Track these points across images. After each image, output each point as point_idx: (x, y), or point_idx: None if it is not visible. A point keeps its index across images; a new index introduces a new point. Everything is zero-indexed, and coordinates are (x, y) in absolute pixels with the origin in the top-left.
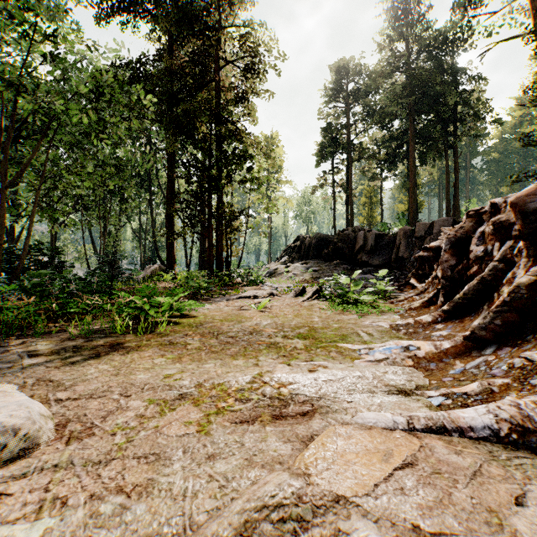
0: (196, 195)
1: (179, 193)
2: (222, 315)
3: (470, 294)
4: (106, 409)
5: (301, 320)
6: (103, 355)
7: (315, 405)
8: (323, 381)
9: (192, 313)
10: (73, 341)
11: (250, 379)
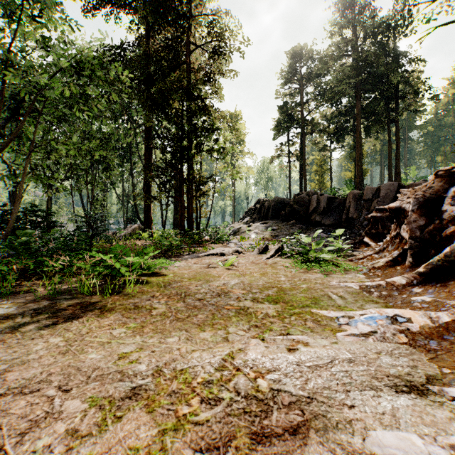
0: (169, 162)
1: (154, 161)
2: (191, 273)
3: (452, 256)
4: (32, 415)
5: (268, 279)
6: (61, 322)
7: (305, 413)
8: (308, 367)
9: (162, 271)
10: (37, 303)
11: (219, 363)
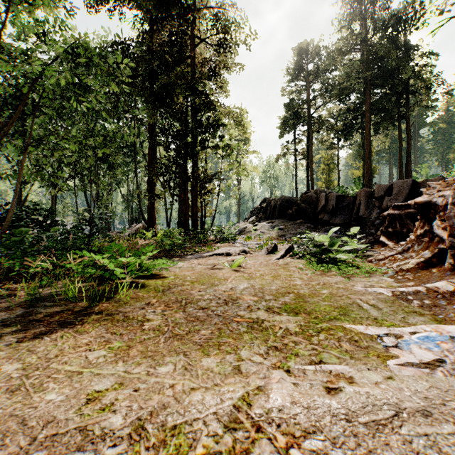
0: (173, 159)
1: (158, 159)
2: (194, 275)
3: None
4: None
5: (282, 283)
6: (28, 340)
7: None
8: (364, 425)
9: (163, 272)
10: (9, 312)
11: (230, 414)
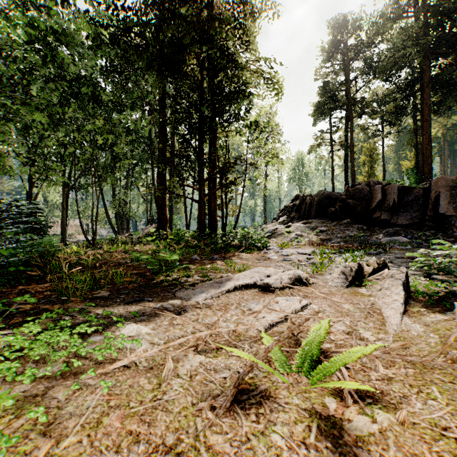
0: (183, 137)
1: (166, 141)
2: None
3: None
4: None
5: None
6: None
7: None
8: None
9: None
10: None
11: None
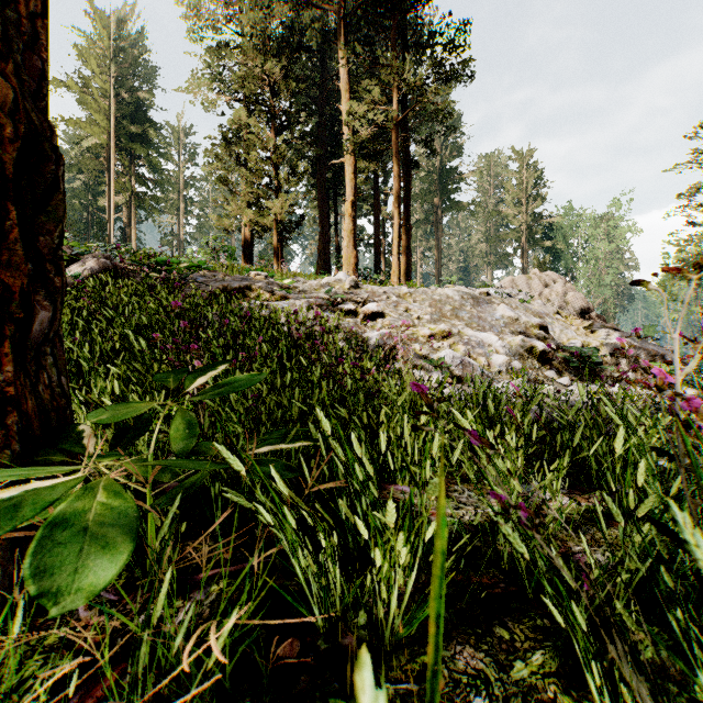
0: None
1: None
2: None
3: None
4: None
5: None
6: None
7: None
8: None
9: None
10: None
11: None
